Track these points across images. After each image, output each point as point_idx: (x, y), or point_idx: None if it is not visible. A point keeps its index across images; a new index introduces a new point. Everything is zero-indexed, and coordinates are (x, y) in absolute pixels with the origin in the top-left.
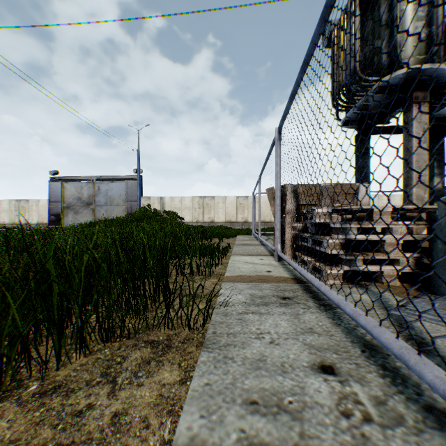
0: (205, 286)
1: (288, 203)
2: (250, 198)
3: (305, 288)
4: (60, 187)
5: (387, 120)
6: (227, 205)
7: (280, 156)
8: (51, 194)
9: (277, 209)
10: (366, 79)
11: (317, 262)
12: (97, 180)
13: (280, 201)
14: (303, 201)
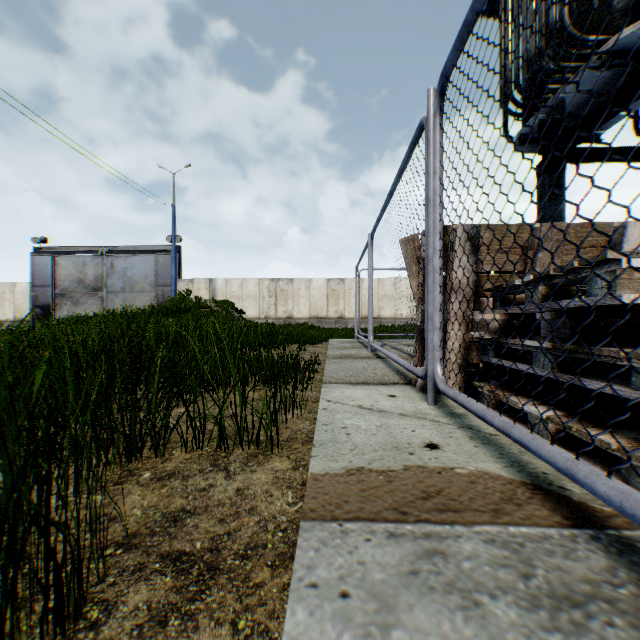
0: (250, 497)
1: (456, 268)
2: (348, 282)
3: (638, 566)
4: (51, 262)
5: (595, 135)
6: (313, 292)
7: (441, 153)
8: (35, 274)
9: (435, 280)
10: (583, 38)
11: (586, 426)
12: (109, 252)
13: (441, 260)
14: (488, 265)
